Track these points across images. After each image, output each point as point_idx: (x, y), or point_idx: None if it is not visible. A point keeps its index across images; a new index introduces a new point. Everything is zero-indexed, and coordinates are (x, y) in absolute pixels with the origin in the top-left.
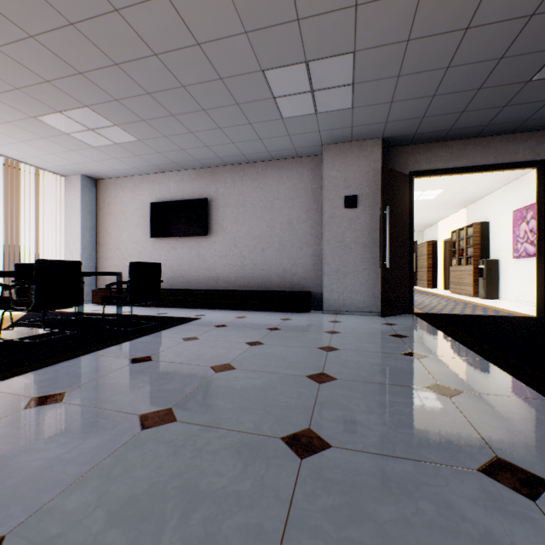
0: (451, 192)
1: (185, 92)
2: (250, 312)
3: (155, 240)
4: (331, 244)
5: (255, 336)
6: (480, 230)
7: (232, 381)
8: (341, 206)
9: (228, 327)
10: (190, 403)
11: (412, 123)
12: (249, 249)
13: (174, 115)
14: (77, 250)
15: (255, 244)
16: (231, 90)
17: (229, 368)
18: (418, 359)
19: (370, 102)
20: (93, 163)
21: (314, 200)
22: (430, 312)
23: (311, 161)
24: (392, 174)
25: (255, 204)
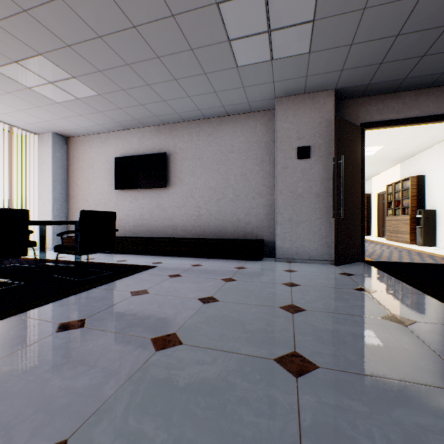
0: (390, 148)
1: (137, 34)
2: (206, 260)
3: (119, 192)
4: (284, 194)
5: (208, 290)
6: (417, 183)
7: (175, 369)
8: (294, 157)
9: (182, 277)
10: (100, 426)
11: (368, 70)
12: (205, 200)
13: (129, 64)
14: (48, 201)
15: (210, 195)
16: (184, 31)
17: (174, 342)
18: (408, 328)
19: (328, 45)
20: (60, 121)
21: (267, 153)
22: (380, 260)
23: (263, 115)
24: (345, 125)
25: (210, 158)
